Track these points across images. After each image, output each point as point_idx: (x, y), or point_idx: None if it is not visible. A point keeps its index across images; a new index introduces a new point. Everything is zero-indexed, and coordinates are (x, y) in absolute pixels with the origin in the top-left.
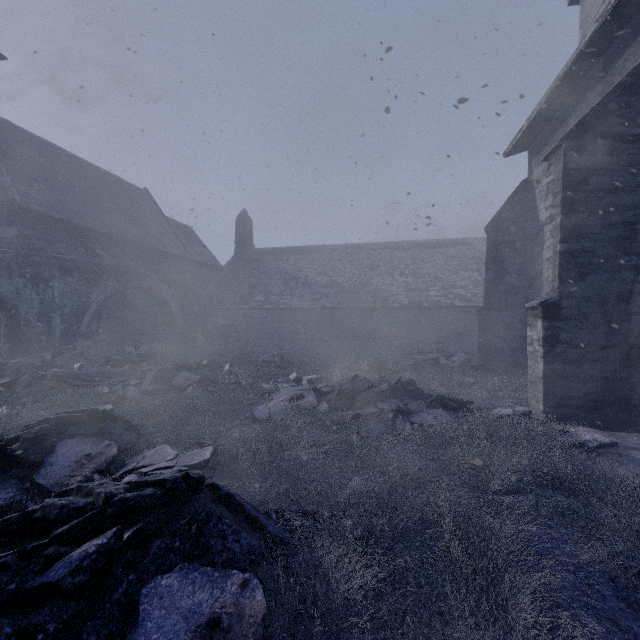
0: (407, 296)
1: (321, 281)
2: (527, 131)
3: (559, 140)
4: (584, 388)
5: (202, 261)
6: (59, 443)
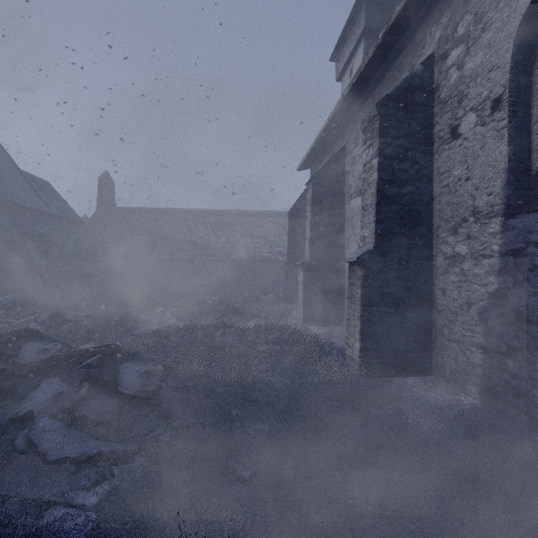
0: (246, 252)
1: (179, 238)
2: (307, 160)
3: (310, 178)
4: (321, 306)
5: (63, 215)
6: (23, 344)
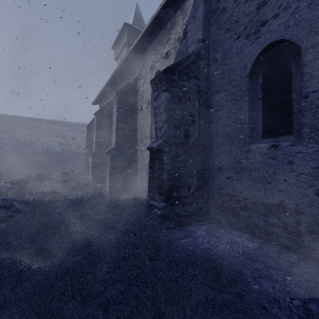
0: (60, 147)
1: (4, 136)
2: (96, 100)
3: (95, 112)
4: (101, 174)
5: None
6: None
